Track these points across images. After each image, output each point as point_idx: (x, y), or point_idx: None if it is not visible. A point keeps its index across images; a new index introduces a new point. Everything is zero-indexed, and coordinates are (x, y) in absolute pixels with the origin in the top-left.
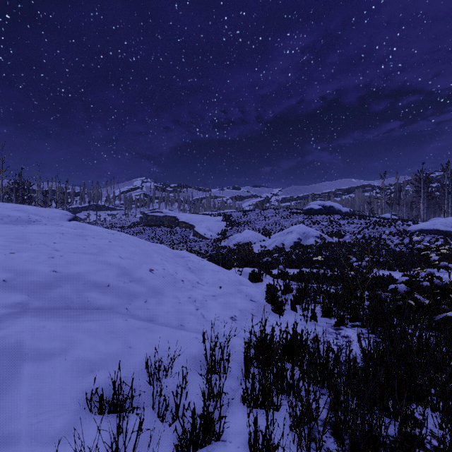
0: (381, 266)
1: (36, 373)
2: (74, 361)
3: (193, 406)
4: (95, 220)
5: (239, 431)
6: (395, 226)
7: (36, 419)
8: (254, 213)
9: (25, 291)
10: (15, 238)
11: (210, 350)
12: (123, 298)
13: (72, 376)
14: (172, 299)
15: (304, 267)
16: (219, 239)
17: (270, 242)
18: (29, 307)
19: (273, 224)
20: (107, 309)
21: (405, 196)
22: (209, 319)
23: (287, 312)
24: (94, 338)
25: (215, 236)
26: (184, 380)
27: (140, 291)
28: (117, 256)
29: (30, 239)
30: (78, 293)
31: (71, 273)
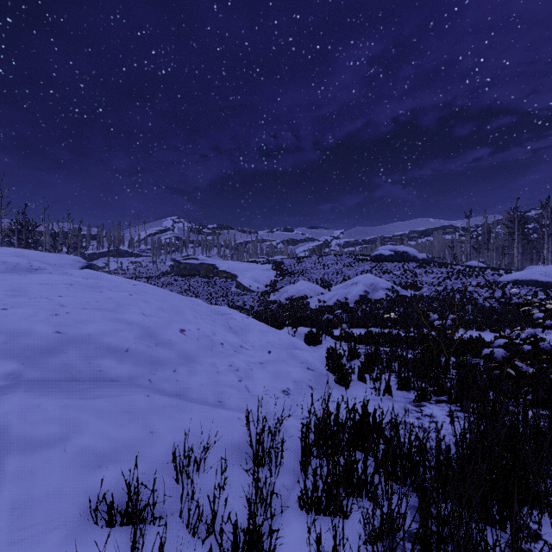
0: (468, 325)
1: (23, 469)
2: (76, 453)
3: (235, 512)
4: (116, 269)
5: (295, 547)
6: (484, 276)
7: (19, 535)
8: (310, 260)
9: (19, 358)
10: (9, 290)
11: (256, 436)
12: (146, 366)
13: (72, 474)
14: (208, 368)
15: (373, 326)
16: (267, 291)
17: (331, 296)
18: (22, 379)
19: (334, 274)
20: (125, 381)
21: (495, 240)
22: (255, 393)
23: (354, 384)
24: (104, 421)
25: (263, 288)
26: (223, 476)
27: (167, 357)
28: (139, 313)
29: (28, 291)
30: (88, 360)
31: (80, 335)
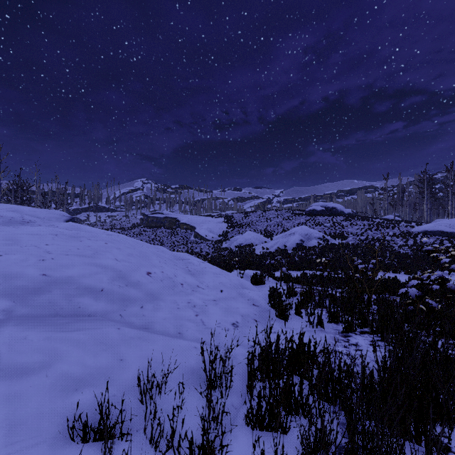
0: (386, 268)
1: (11, 393)
2: (56, 378)
3: (191, 429)
4: (95, 222)
5: None
6: (399, 227)
7: (5, 450)
8: (256, 214)
9: (11, 296)
10: (4, 239)
11: (209, 363)
12: (118, 303)
13: (53, 396)
14: (170, 304)
15: (307, 269)
16: (220, 240)
17: (272, 244)
18: (13, 314)
19: (275, 226)
20: (100, 316)
21: (408, 197)
22: (209, 326)
23: (292, 317)
24: (81, 350)
25: (216, 237)
26: (181, 397)
27: (136, 296)
28: (113, 259)
29: (20, 240)
30: (69, 298)
31: (62, 277)
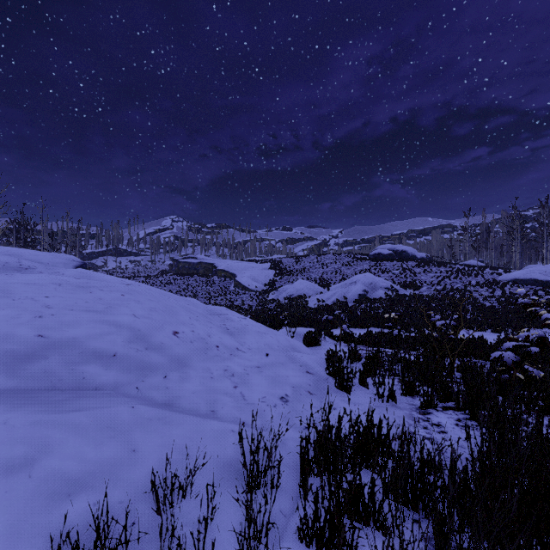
0: (469, 325)
1: None
2: (43, 479)
3: (224, 548)
4: (114, 268)
5: None
6: (483, 275)
7: None
8: (309, 259)
9: None
10: None
11: (250, 455)
12: (134, 372)
13: (36, 506)
14: (202, 373)
15: (372, 326)
16: (266, 290)
17: (329, 295)
18: None
19: (333, 273)
20: (110, 390)
21: (494, 239)
22: (251, 401)
23: (356, 388)
24: (80, 438)
25: (262, 287)
26: (212, 502)
27: (158, 362)
28: (130, 315)
29: (13, 291)
30: (71, 367)
31: (64, 338)
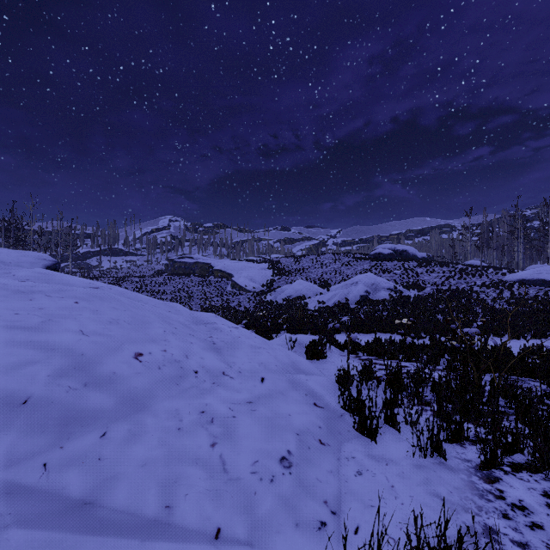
0: (484, 330)
1: None
2: None
3: None
4: (109, 268)
5: None
6: (488, 275)
7: None
8: (308, 259)
9: None
10: None
11: None
12: (51, 432)
13: None
14: (166, 421)
15: (379, 331)
16: (264, 291)
17: (330, 296)
18: None
19: (332, 273)
20: None
21: (496, 238)
22: (235, 474)
23: (382, 431)
24: None
25: (259, 288)
26: None
27: (99, 407)
28: (75, 331)
29: None
30: None
31: None
